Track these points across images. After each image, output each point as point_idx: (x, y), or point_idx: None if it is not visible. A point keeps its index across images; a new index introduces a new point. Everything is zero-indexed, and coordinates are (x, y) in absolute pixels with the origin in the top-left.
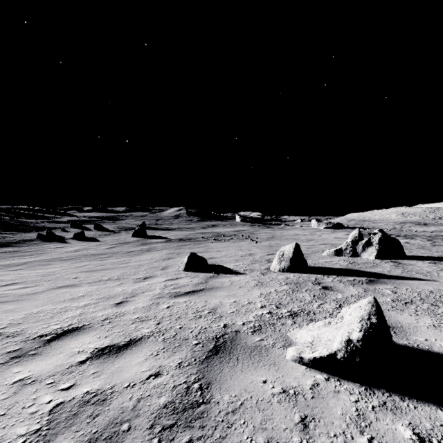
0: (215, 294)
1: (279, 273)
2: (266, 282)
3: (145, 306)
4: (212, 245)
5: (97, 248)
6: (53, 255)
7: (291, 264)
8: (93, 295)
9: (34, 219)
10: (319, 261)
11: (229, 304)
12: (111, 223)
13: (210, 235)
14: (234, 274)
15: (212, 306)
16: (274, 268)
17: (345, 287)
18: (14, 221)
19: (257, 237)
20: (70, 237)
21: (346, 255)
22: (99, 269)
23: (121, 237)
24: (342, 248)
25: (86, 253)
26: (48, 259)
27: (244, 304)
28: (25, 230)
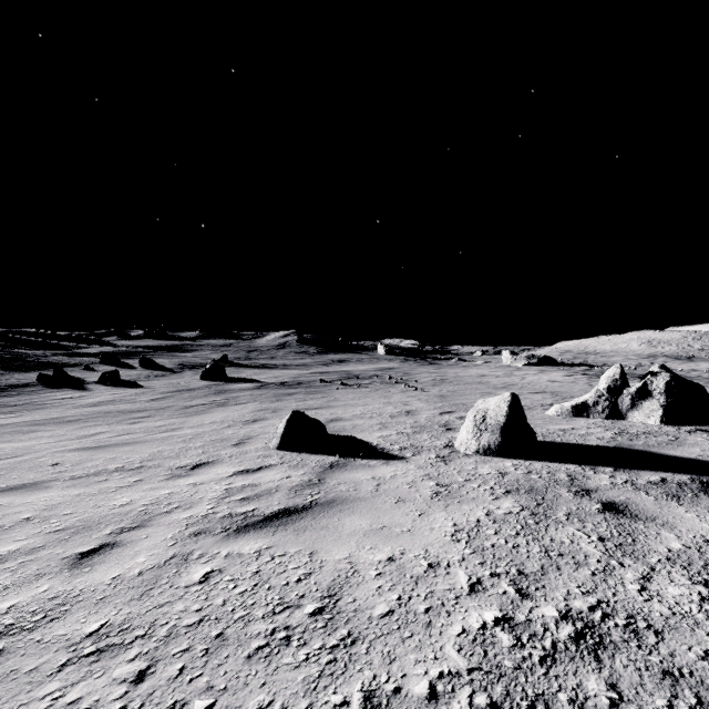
0: (339, 525)
1: (478, 459)
2: (456, 484)
3: (146, 569)
4: (338, 394)
5: (136, 399)
6: (52, 412)
7: (504, 438)
8: (52, 519)
9: (42, 349)
10: (549, 428)
11: (376, 573)
12: (171, 356)
13: (335, 377)
14: (381, 459)
15: (327, 578)
16: (465, 446)
17: (663, 507)
18: (4, 353)
19: (417, 380)
20: (94, 380)
21: (596, 415)
22: (113, 444)
23: (182, 379)
24: (589, 401)
25: (111, 409)
26: (36, 420)
27: (419, 574)
28: (22, 367)
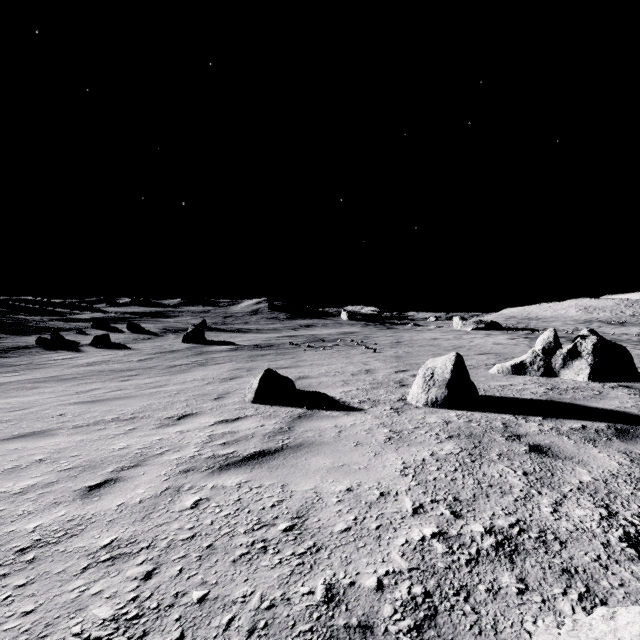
0: (306, 464)
1: (426, 410)
2: (407, 430)
3: (146, 498)
4: (305, 355)
5: (125, 359)
6: (51, 371)
7: (449, 392)
8: (61, 460)
9: (39, 315)
10: (490, 384)
11: (337, 500)
12: (155, 321)
13: (303, 340)
14: (342, 410)
15: (296, 504)
16: (416, 399)
17: (580, 448)
18: (6, 319)
19: (375, 343)
20: (87, 343)
21: (533, 373)
22: (108, 398)
23: (166, 342)
24: (526, 361)
25: (104, 369)
26: (38, 378)
27: (372, 501)
28: (22, 331)
